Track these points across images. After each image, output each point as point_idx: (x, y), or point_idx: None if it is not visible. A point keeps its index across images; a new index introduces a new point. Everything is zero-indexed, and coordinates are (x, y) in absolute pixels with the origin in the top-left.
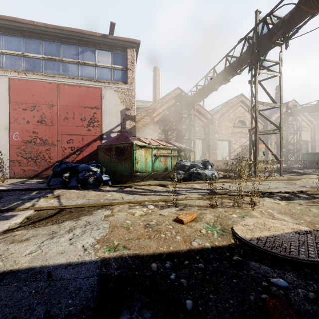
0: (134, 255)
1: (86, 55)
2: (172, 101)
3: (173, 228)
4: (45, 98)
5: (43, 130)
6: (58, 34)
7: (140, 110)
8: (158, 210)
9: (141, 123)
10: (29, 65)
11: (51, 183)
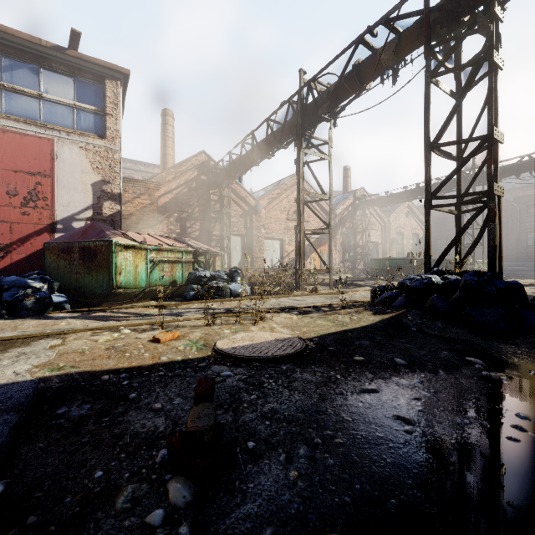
0: (83, 372)
1: (19, 75)
2: (193, 172)
3: (143, 347)
4: None
5: None
6: None
7: (132, 184)
8: (136, 334)
9: (135, 206)
10: None
11: None
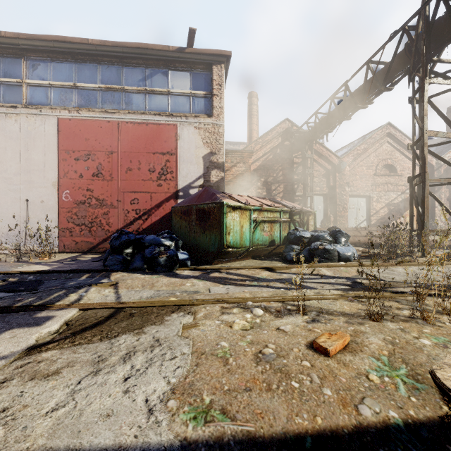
0: (246, 439)
1: (156, 80)
2: (277, 140)
3: (311, 367)
4: (102, 143)
5: (99, 187)
6: (119, 53)
7: (230, 155)
8: (271, 318)
9: (233, 173)
10: (82, 99)
11: (108, 262)
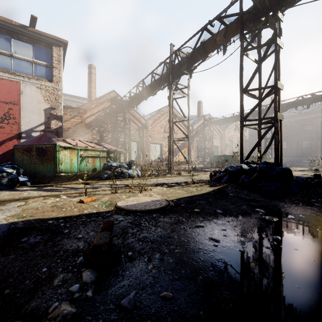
0: (37, 219)
1: None
2: (107, 103)
3: (74, 205)
4: None
5: None
6: None
7: (70, 110)
8: (70, 198)
9: (71, 123)
10: None
11: None
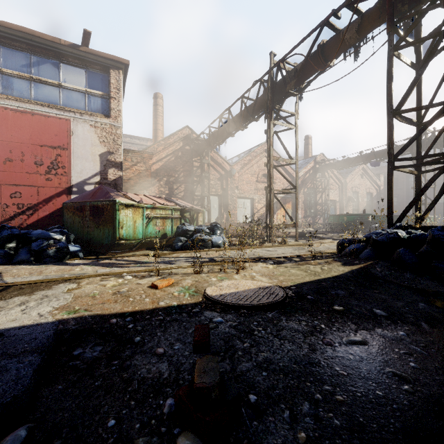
0: (95, 315)
1: (44, 69)
2: (179, 144)
3: (144, 293)
4: None
5: None
6: None
7: (131, 155)
8: (136, 279)
9: (133, 172)
10: None
11: None
